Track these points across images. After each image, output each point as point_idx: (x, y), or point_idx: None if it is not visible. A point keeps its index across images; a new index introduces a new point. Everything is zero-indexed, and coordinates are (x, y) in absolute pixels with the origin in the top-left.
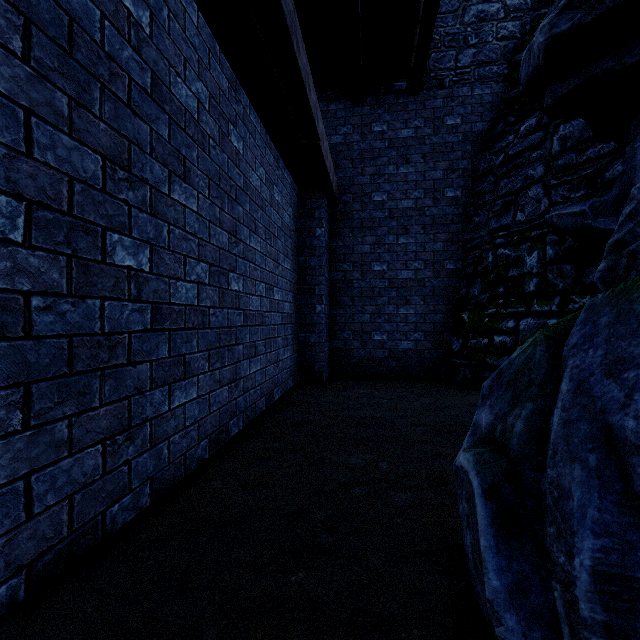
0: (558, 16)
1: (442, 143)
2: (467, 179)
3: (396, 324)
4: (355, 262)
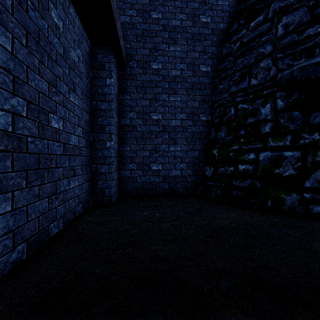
0: None
1: (198, 33)
2: (214, 60)
3: (168, 158)
4: (138, 112)
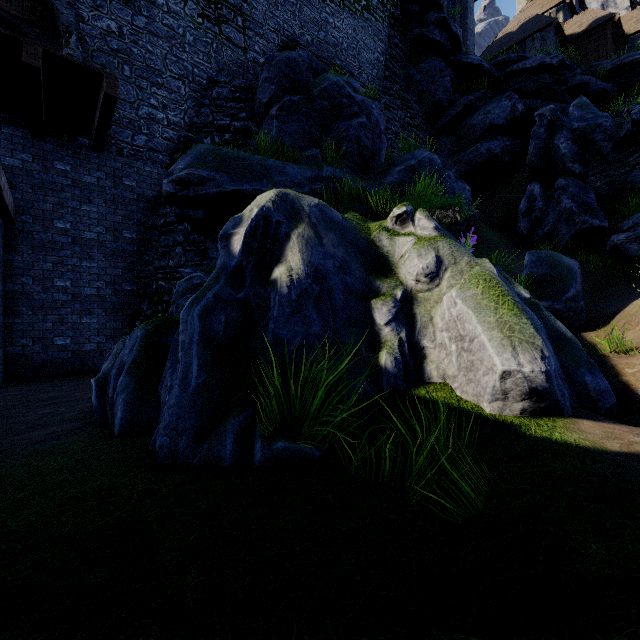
0: (170, 183)
1: (121, 196)
2: (141, 227)
3: (80, 330)
4: (36, 277)
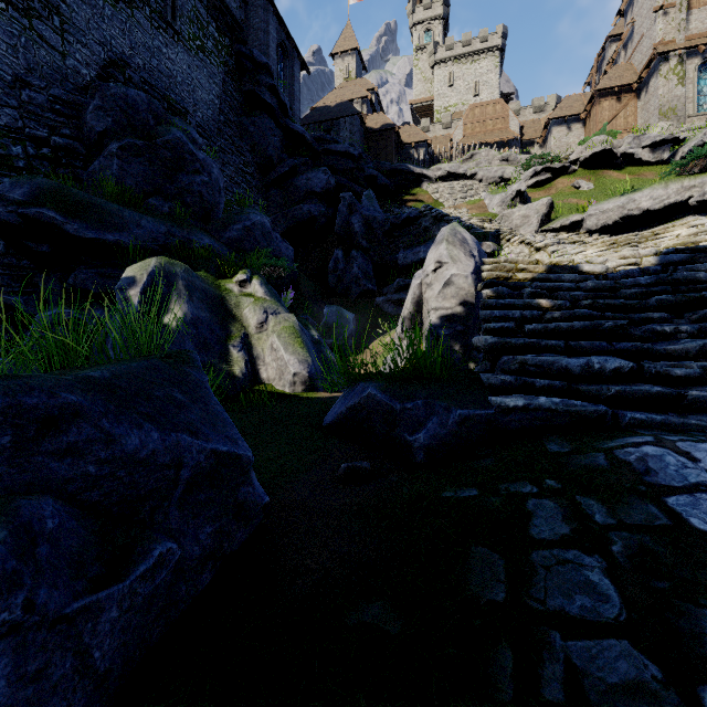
0: (7, 213)
1: None
2: None
3: None
4: None
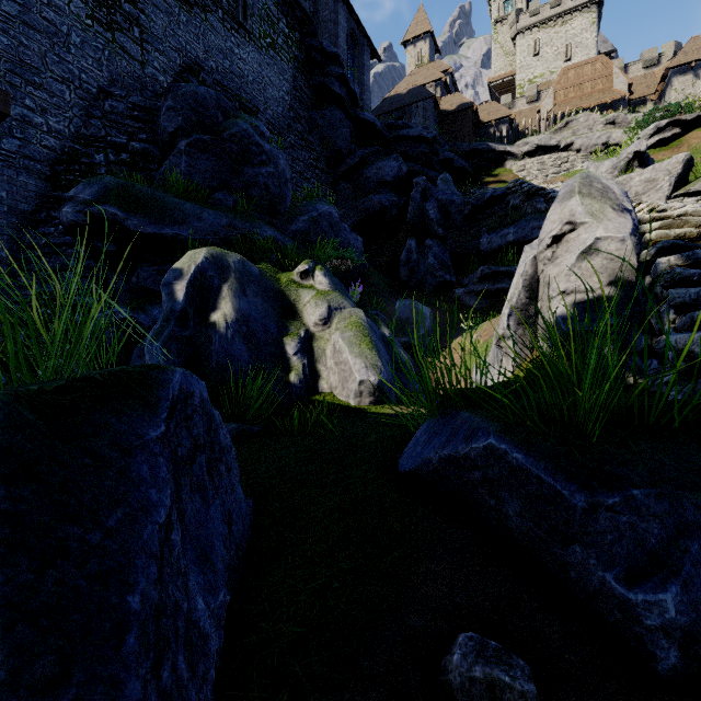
0: (76, 213)
1: None
2: (13, 245)
3: None
4: None
